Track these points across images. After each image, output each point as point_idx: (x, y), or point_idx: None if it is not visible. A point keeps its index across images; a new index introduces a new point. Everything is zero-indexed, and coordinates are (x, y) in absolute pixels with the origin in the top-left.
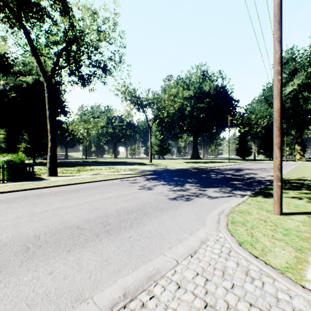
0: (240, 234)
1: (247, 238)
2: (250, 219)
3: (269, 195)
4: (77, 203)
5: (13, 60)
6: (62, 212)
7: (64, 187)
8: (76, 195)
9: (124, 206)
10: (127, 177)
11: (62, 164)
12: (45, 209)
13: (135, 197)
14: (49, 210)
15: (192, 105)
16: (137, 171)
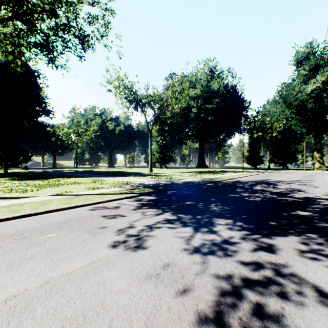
0: None
1: None
2: None
3: None
4: None
5: None
6: None
7: None
8: None
9: None
10: (106, 200)
11: (38, 174)
12: None
13: (78, 308)
14: None
15: (199, 106)
16: (129, 186)
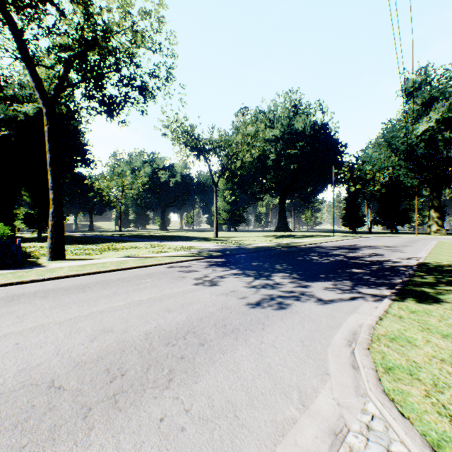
0: (420, 412)
1: (442, 427)
2: (421, 360)
3: (426, 296)
4: (75, 316)
5: (6, 81)
6: (38, 338)
7: (67, 281)
8: (80, 296)
9: (163, 324)
10: (176, 261)
11: (81, 238)
12: (6, 332)
13: (187, 300)
14: (14, 334)
15: (278, 151)
16: (195, 250)
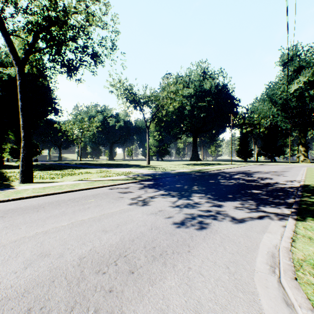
0: None
1: None
2: None
3: None
4: (21, 237)
5: None
6: None
7: (27, 201)
8: (32, 216)
9: (98, 246)
10: (117, 183)
11: (51, 166)
12: None
13: (122, 220)
14: None
15: (192, 104)
16: (132, 175)
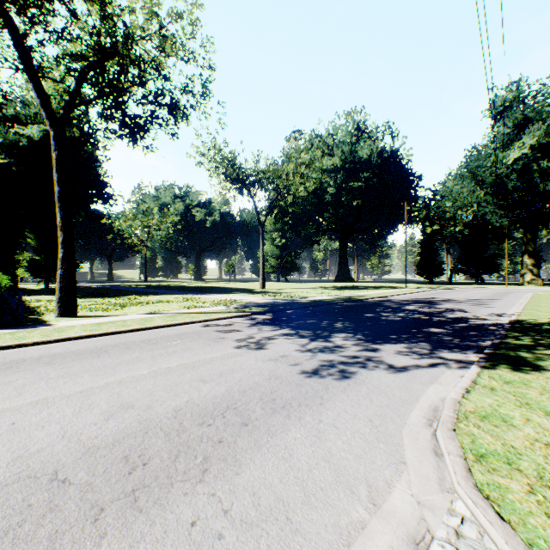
0: (523, 514)
1: None
2: (520, 445)
3: (523, 362)
4: (88, 387)
5: (5, 97)
6: (39, 416)
7: (78, 343)
8: (94, 363)
9: (197, 397)
10: (214, 318)
11: (98, 290)
12: (0, 408)
13: (226, 368)
14: (9, 411)
15: (338, 184)
16: (237, 305)
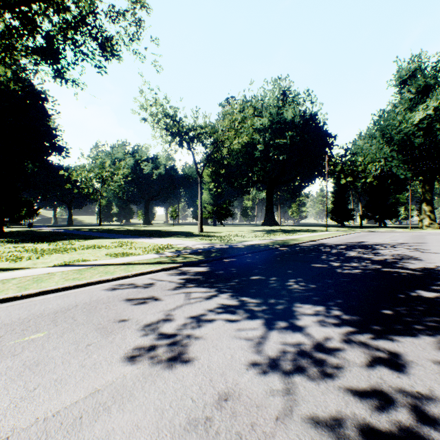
0: None
1: None
2: None
3: None
4: None
5: None
6: None
7: None
8: None
9: None
10: (133, 273)
11: (45, 234)
12: None
13: None
14: None
15: (266, 142)
16: (169, 252)
